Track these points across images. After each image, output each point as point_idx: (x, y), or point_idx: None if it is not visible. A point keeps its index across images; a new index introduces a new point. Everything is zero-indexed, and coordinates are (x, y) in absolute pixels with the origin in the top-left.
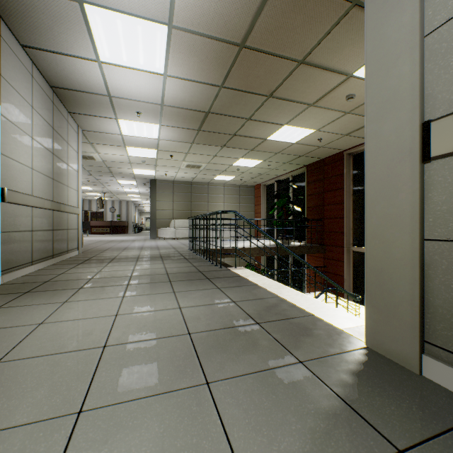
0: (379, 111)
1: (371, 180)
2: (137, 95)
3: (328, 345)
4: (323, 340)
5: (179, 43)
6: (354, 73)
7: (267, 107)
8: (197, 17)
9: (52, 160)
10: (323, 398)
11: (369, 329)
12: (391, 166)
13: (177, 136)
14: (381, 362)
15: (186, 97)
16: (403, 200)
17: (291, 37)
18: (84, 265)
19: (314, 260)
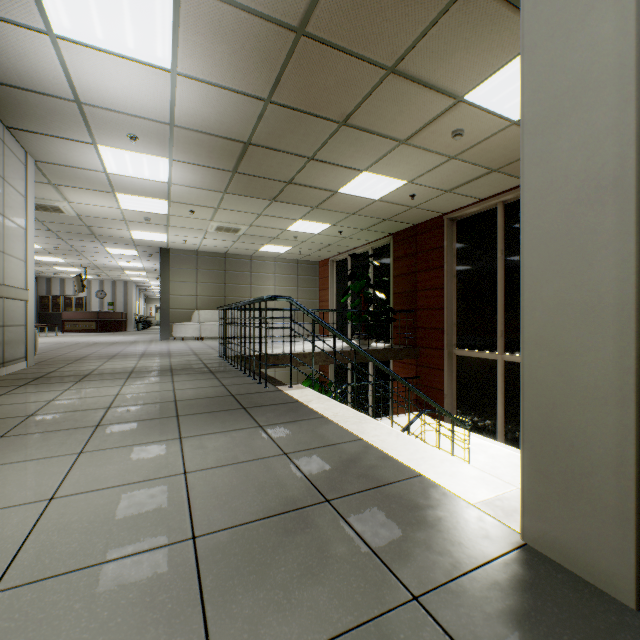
0: (550, 113)
1: (533, 241)
2: (128, 105)
3: (459, 544)
4: (448, 534)
5: (195, 15)
6: (466, 97)
7: (338, 140)
8: None
9: None
10: None
11: (528, 511)
12: (574, 214)
13: (199, 179)
14: (559, 581)
15: (211, 114)
16: (600, 277)
17: (378, 25)
18: (28, 389)
19: (403, 369)
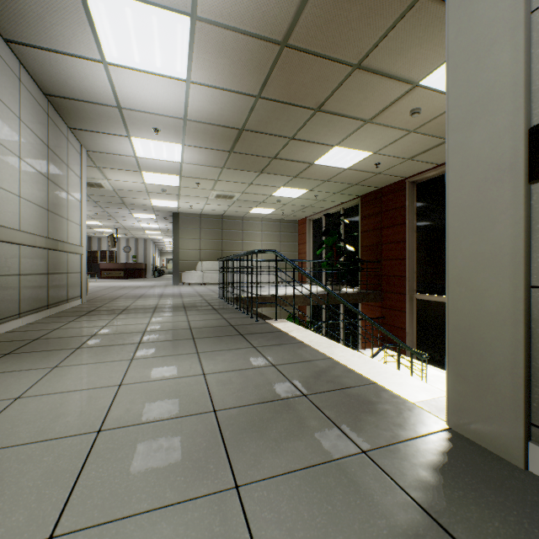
0: (467, 116)
1: (455, 208)
2: (154, 107)
3: (398, 425)
4: (391, 419)
5: (205, 40)
6: (421, 82)
7: (314, 123)
8: (228, 6)
9: (46, 186)
10: (399, 508)
11: (452, 405)
12: (483, 189)
13: (204, 159)
14: (470, 450)
15: (215, 110)
16: (500, 234)
17: (345, 34)
18: (87, 318)
19: (370, 310)
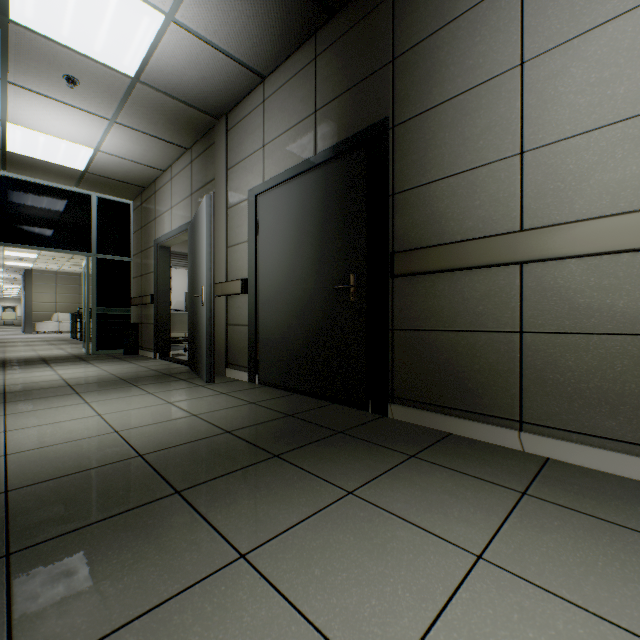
0: None
1: None
2: None
3: None
4: None
5: None
6: None
7: None
8: None
9: None
10: None
11: None
12: None
13: None
14: None
15: None
16: None
17: None
18: None
19: None
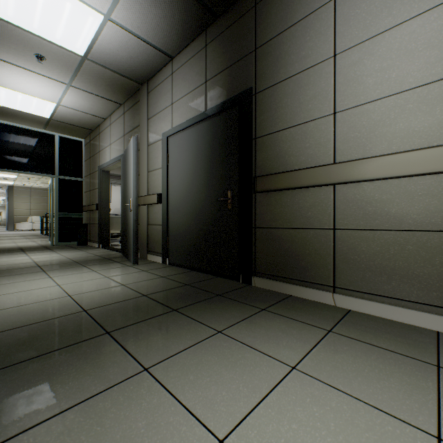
0: None
1: None
2: None
3: None
4: None
5: None
6: None
7: None
8: None
9: None
10: None
11: None
12: None
13: None
14: None
15: None
16: None
17: None
18: None
19: None
